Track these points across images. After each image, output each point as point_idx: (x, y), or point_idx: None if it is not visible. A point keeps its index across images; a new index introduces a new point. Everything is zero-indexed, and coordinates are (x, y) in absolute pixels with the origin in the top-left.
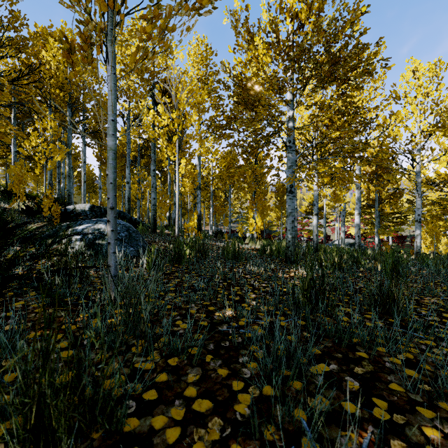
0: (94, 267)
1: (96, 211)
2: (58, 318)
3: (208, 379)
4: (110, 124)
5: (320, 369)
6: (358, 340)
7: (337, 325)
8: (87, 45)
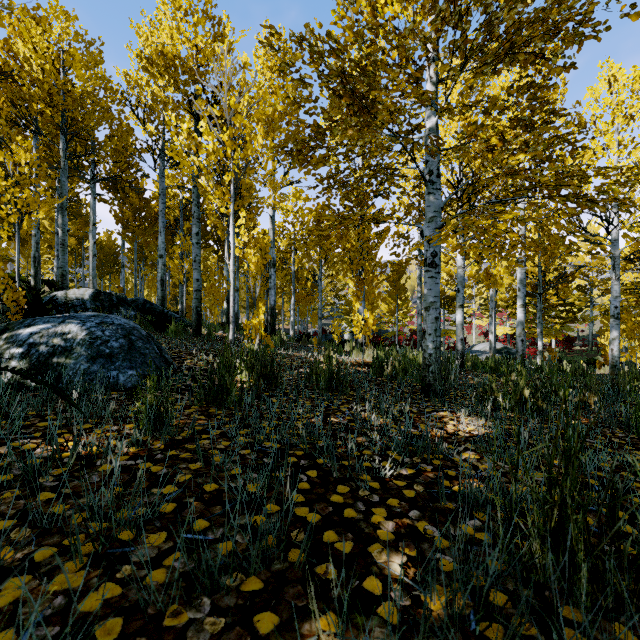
0: None
1: (102, 301)
2: None
3: None
4: None
5: None
6: None
7: None
8: None
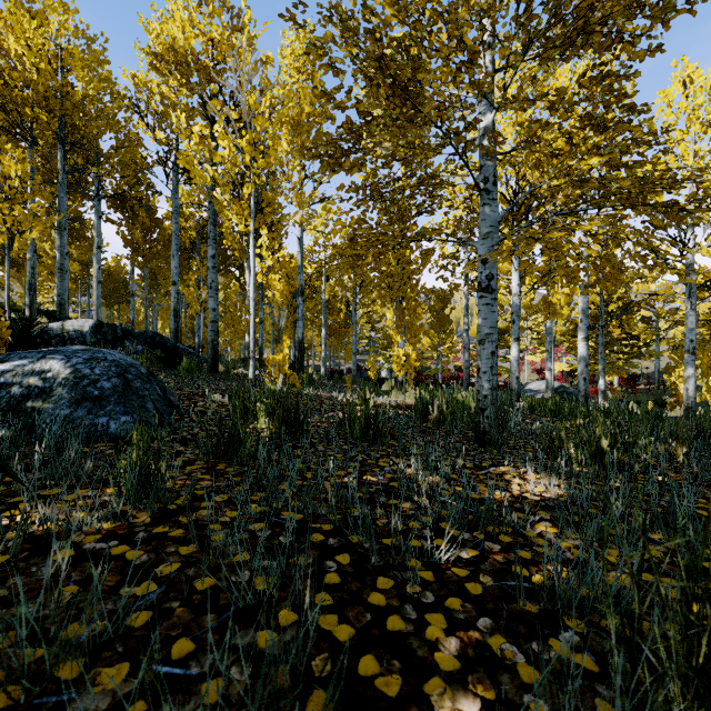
0: None
1: (105, 333)
2: None
3: None
4: None
5: None
6: None
7: None
8: None
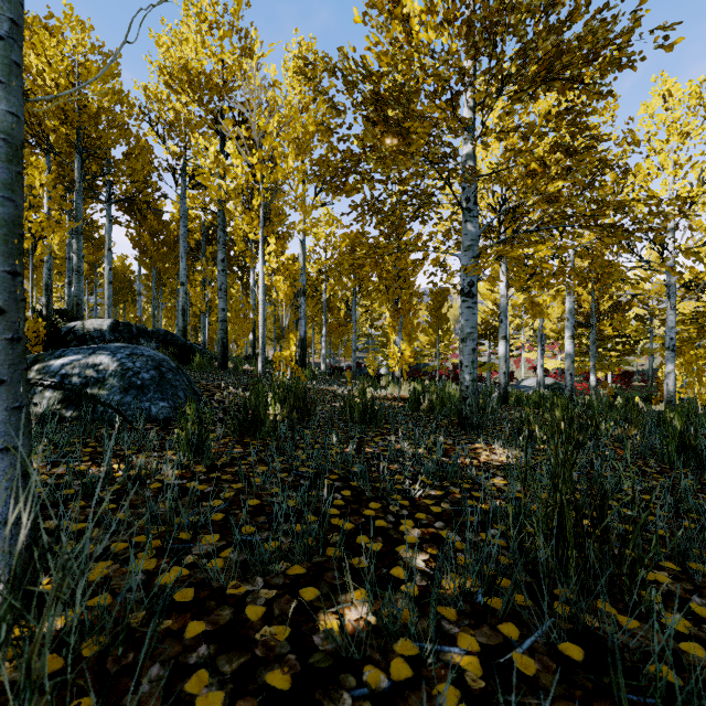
0: None
1: (122, 332)
2: None
3: None
4: None
5: None
6: None
7: None
8: None
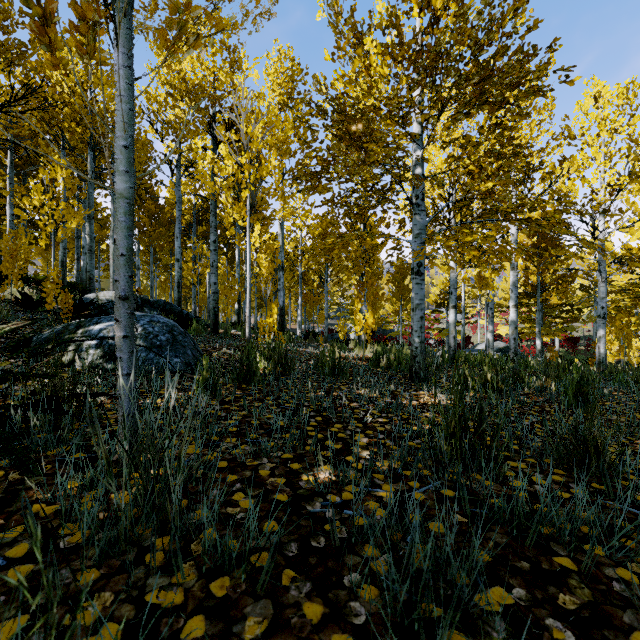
0: (103, 394)
1: None
2: (25, 490)
3: (285, 628)
4: (120, 153)
5: (495, 601)
6: (551, 531)
7: (514, 502)
8: (88, 24)
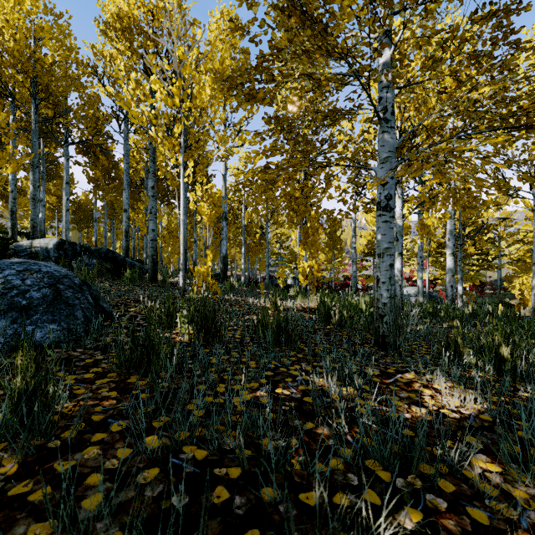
0: None
1: (66, 250)
2: None
3: None
4: None
5: None
6: None
7: None
8: None
